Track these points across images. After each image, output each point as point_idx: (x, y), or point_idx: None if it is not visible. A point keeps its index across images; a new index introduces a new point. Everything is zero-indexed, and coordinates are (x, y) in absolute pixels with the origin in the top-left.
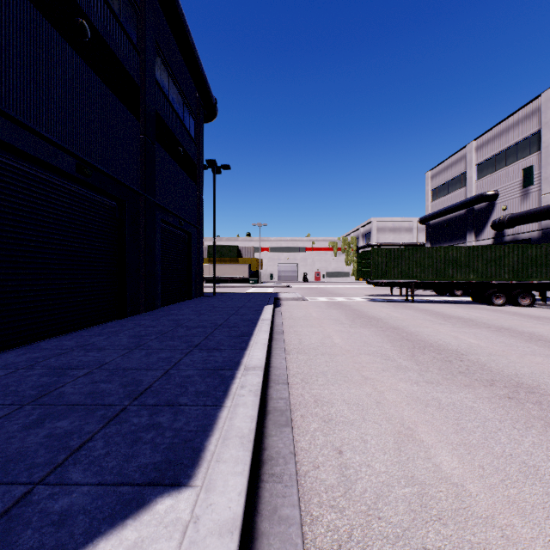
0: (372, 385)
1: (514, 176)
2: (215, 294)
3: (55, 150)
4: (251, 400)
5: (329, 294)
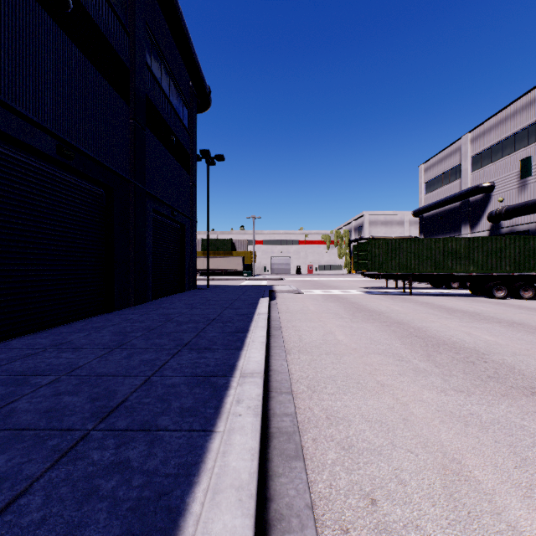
0: (392, 394)
1: (511, 167)
2: (209, 286)
3: (31, 128)
4: (250, 423)
5: (324, 286)
